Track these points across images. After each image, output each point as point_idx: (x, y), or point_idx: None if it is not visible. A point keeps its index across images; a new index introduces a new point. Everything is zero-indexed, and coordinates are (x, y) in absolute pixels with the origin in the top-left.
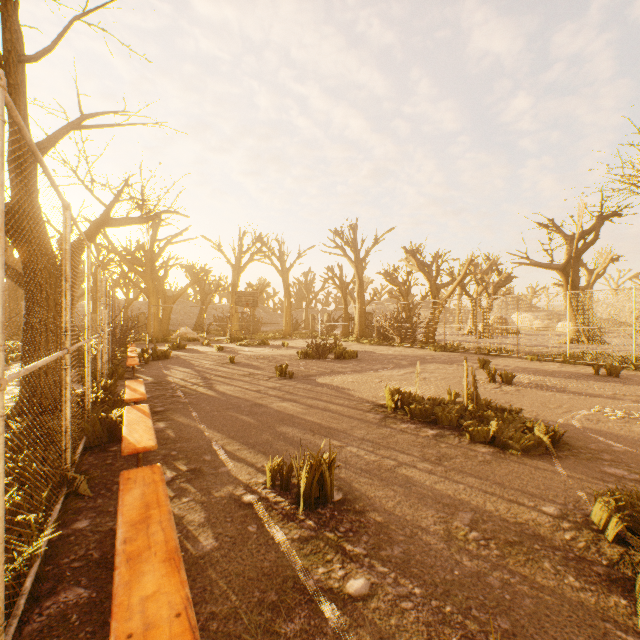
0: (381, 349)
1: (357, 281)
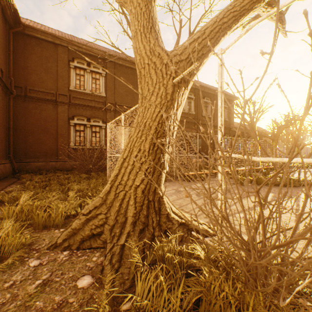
0: None
1: None
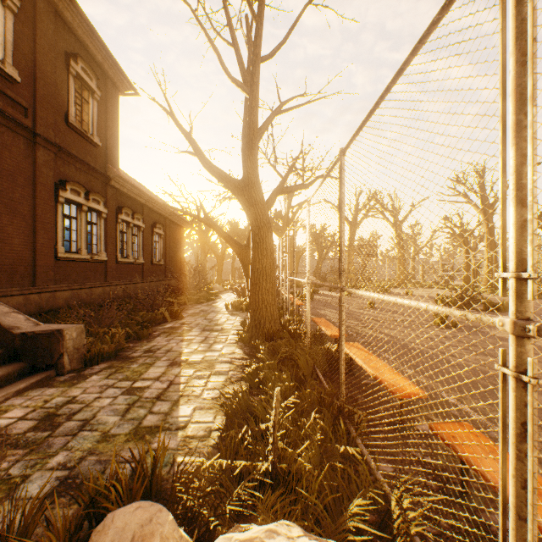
0: (536, 302)
1: (485, 228)
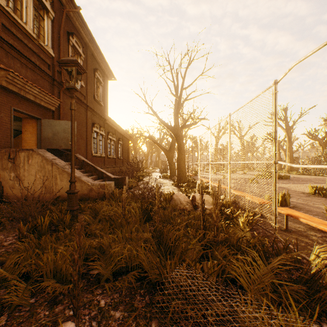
0: (305, 176)
1: (287, 139)
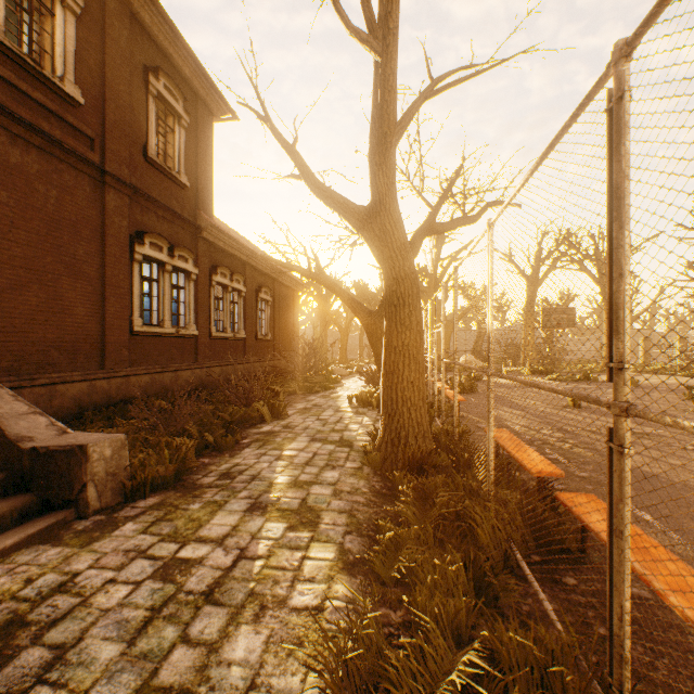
0: None
1: None
